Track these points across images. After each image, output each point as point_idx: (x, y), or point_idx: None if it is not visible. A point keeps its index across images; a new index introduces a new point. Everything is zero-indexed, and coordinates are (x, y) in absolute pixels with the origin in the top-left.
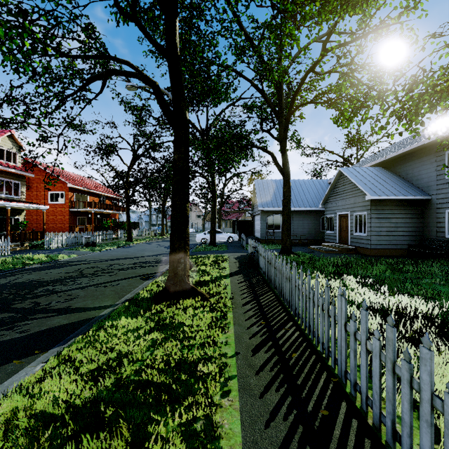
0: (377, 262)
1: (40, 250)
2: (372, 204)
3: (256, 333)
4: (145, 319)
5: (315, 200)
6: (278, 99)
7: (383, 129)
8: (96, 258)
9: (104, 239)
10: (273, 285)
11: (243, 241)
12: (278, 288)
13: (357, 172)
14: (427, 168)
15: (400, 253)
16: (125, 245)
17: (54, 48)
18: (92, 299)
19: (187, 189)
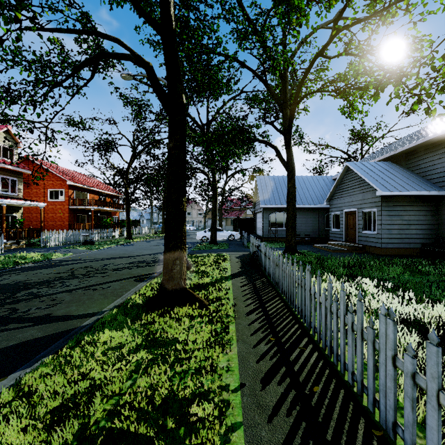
0: (392, 263)
1: (36, 248)
2: (382, 200)
3: (265, 354)
4: (132, 332)
5: (319, 197)
6: (282, 89)
7: (421, 103)
8: (92, 257)
9: (103, 237)
10: (280, 289)
11: (244, 239)
12: (287, 294)
13: (365, 167)
14: (442, 161)
15: (413, 252)
16: (124, 244)
17: (29, 17)
18: (78, 304)
19: (184, 181)
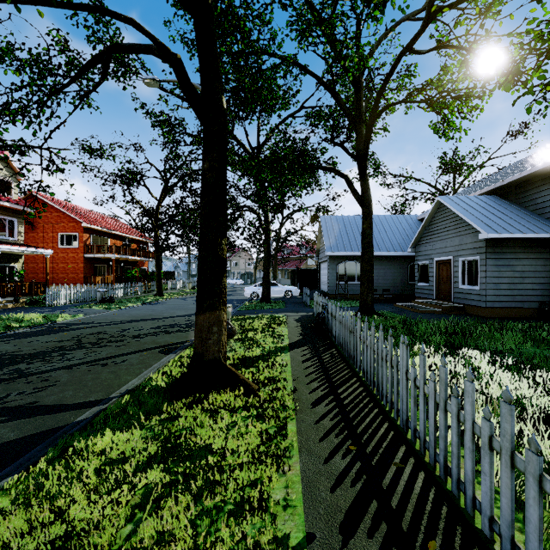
0: (505, 328)
1: (39, 307)
2: (487, 245)
3: (342, 475)
4: (145, 434)
5: (401, 243)
6: (355, 100)
7: None
8: (108, 319)
9: (127, 293)
10: (357, 367)
11: (305, 296)
12: (368, 374)
13: (463, 203)
14: None
15: (527, 314)
16: (152, 301)
17: None
18: (77, 388)
19: (224, 216)
